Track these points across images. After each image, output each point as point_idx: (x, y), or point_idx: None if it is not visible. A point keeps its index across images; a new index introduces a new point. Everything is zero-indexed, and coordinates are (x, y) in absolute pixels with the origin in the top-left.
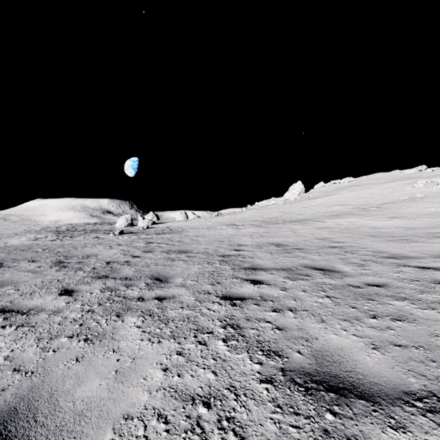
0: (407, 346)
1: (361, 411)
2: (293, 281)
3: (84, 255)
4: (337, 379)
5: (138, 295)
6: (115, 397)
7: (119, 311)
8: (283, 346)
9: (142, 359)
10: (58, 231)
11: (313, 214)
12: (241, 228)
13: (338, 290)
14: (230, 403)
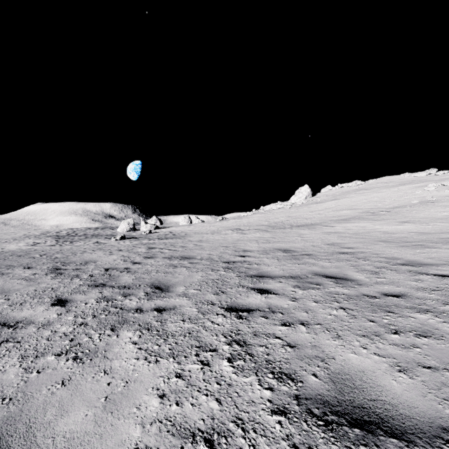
0: (437, 368)
1: None
2: (303, 290)
3: (82, 261)
4: (361, 410)
5: (136, 306)
6: (102, 431)
7: (115, 324)
8: (296, 367)
9: (136, 382)
10: (58, 236)
11: (321, 219)
12: (246, 233)
13: (353, 301)
14: (237, 442)
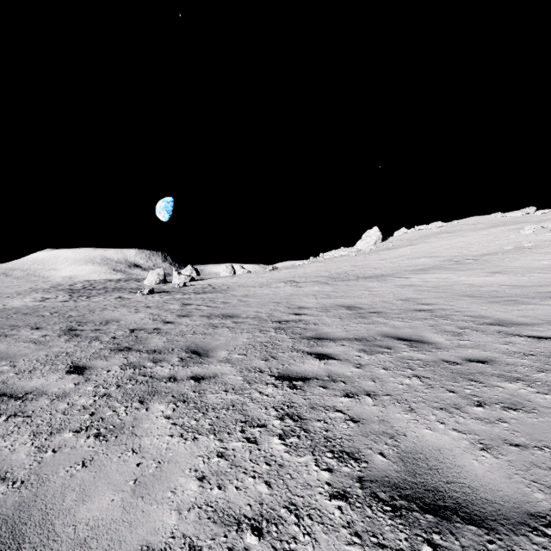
0: (527, 445)
1: (472, 542)
2: (370, 355)
3: (102, 320)
4: (435, 494)
5: (169, 374)
6: (132, 518)
7: (144, 395)
8: (360, 445)
9: (171, 463)
10: (71, 289)
11: (394, 269)
12: (302, 286)
13: (430, 367)
14: (289, 530)
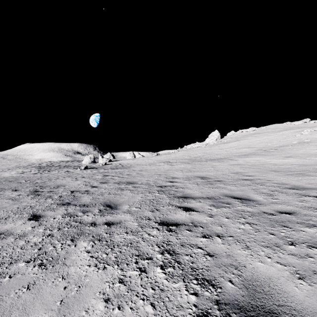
0: None
1: None
2: (217, 208)
3: (55, 185)
4: (272, 316)
5: (91, 221)
6: None
7: (74, 235)
8: (215, 274)
9: (87, 287)
10: (40, 166)
11: (227, 154)
12: (174, 165)
13: (256, 217)
14: None
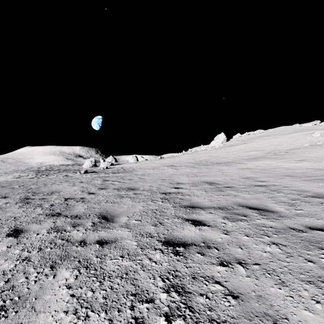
0: None
1: None
2: (232, 222)
3: (49, 191)
4: None
5: (81, 238)
6: None
7: (56, 259)
8: None
9: None
10: (38, 170)
11: (235, 158)
12: (179, 169)
13: (282, 235)
14: None
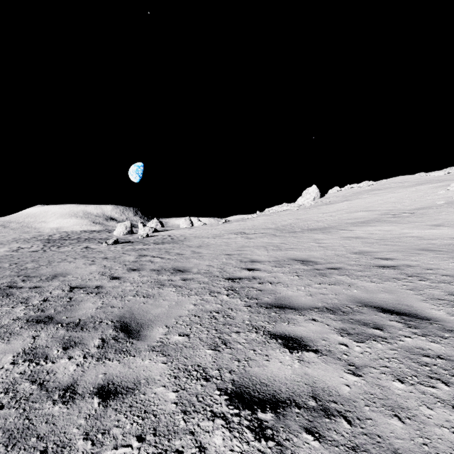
0: None
1: None
2: (360, 343)
3: (51, 274)
4: None
5: (70, 379)
6: None
7: None
8: None
9: None
10: (49, 239)
11: (335, 221)
12: (252, 237)
13: None
14: None
